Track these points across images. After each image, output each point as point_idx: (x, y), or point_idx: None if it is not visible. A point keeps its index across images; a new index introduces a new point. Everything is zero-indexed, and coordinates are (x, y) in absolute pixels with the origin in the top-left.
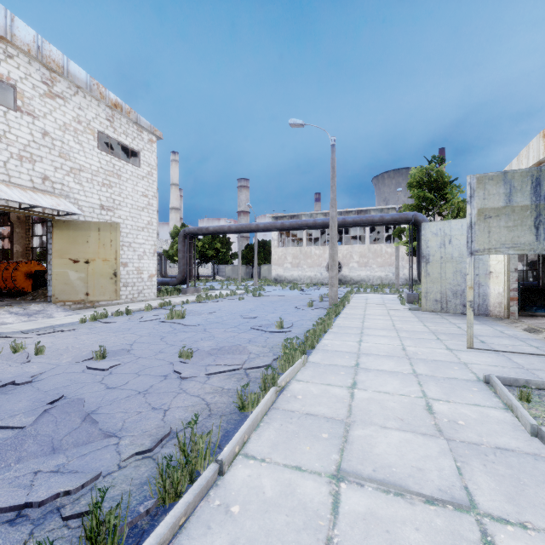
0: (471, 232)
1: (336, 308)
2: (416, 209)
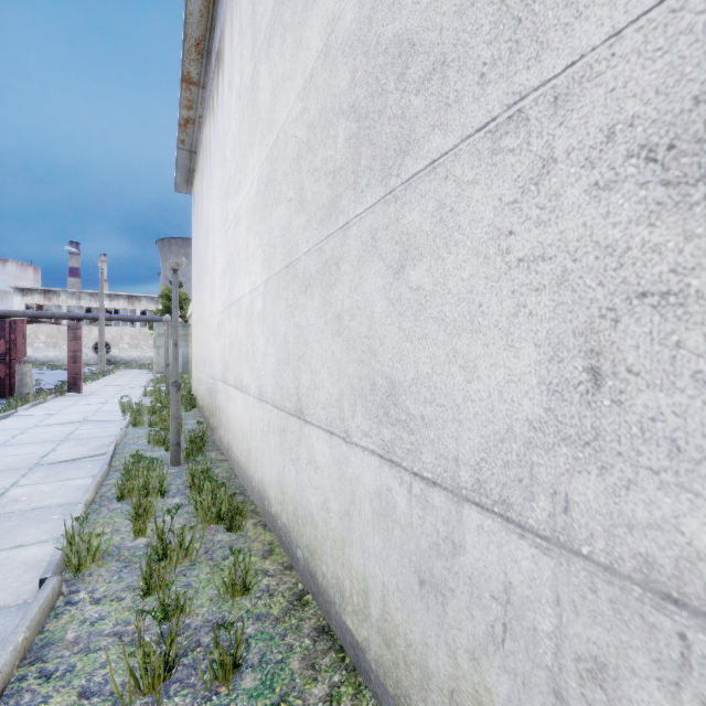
0: (155, 340)
1: (104, 372)
2: (165, 312)
